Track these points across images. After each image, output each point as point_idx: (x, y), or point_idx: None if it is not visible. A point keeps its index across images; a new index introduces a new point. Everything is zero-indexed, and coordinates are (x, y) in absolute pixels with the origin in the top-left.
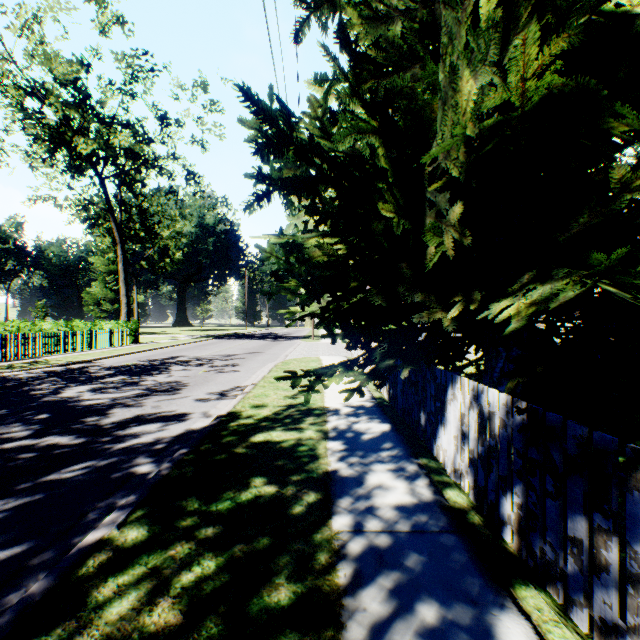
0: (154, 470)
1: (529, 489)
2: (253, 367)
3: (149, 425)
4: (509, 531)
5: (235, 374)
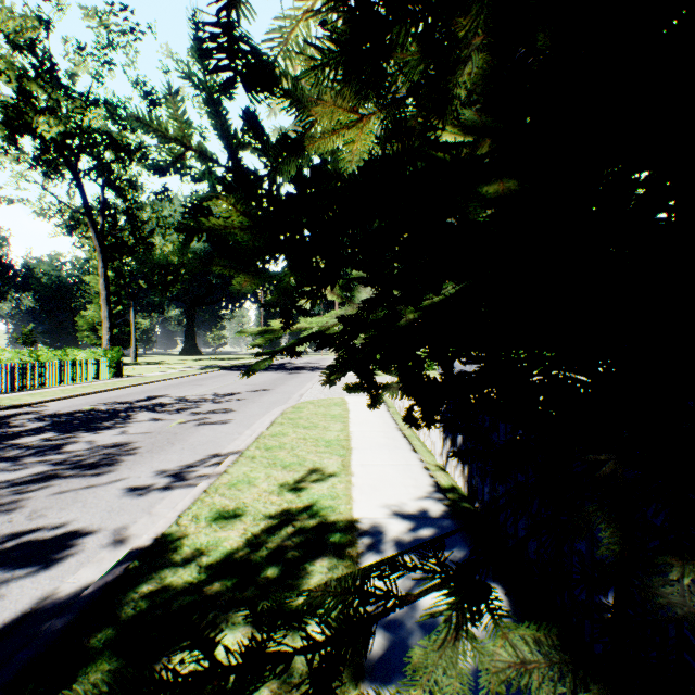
0: None
1: None
2: (251, 415)
3: None
4: None
5: (221, 428)
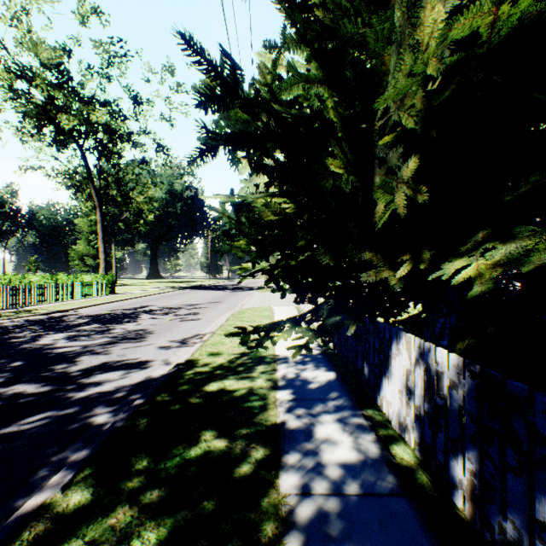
0: (110, 420)
1: (485, 458)
2: (213, 316)
3: (112, 373)
4: (460, 496)
5: (196, 322)
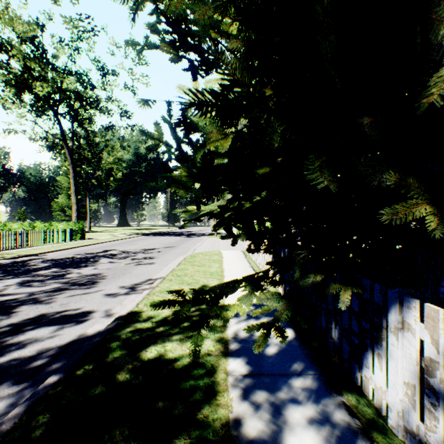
0: (6, 412)
1: None
2: (166, 260)
3: (44, 328)
4: None
5: (150, 266)
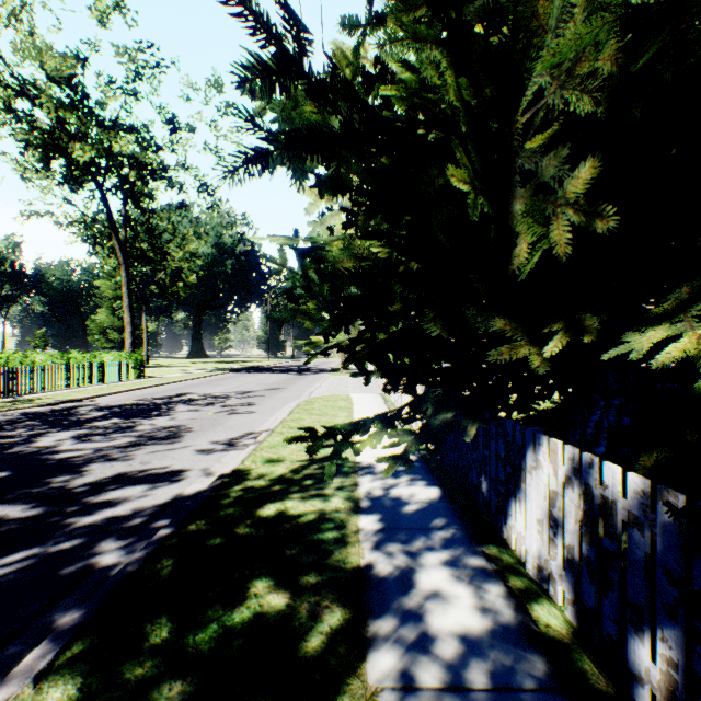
0: (122, 561)
1: (697, 644)
2: (272, 407)
3: (131, 488)
4: (647, 693)
5: (250, 416)
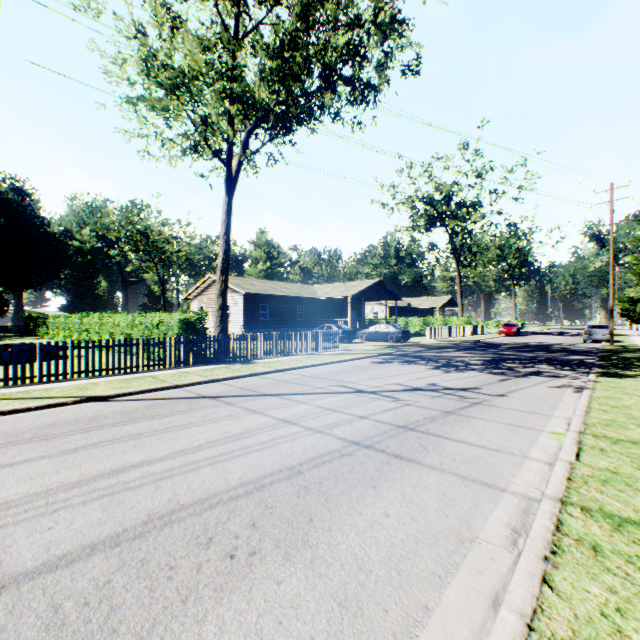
0: None
1: None
2: None
3: None
4: None
5: None
